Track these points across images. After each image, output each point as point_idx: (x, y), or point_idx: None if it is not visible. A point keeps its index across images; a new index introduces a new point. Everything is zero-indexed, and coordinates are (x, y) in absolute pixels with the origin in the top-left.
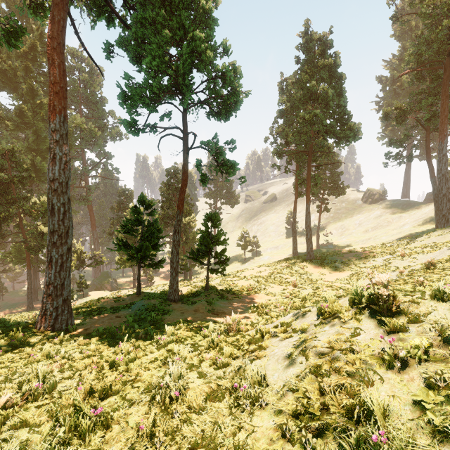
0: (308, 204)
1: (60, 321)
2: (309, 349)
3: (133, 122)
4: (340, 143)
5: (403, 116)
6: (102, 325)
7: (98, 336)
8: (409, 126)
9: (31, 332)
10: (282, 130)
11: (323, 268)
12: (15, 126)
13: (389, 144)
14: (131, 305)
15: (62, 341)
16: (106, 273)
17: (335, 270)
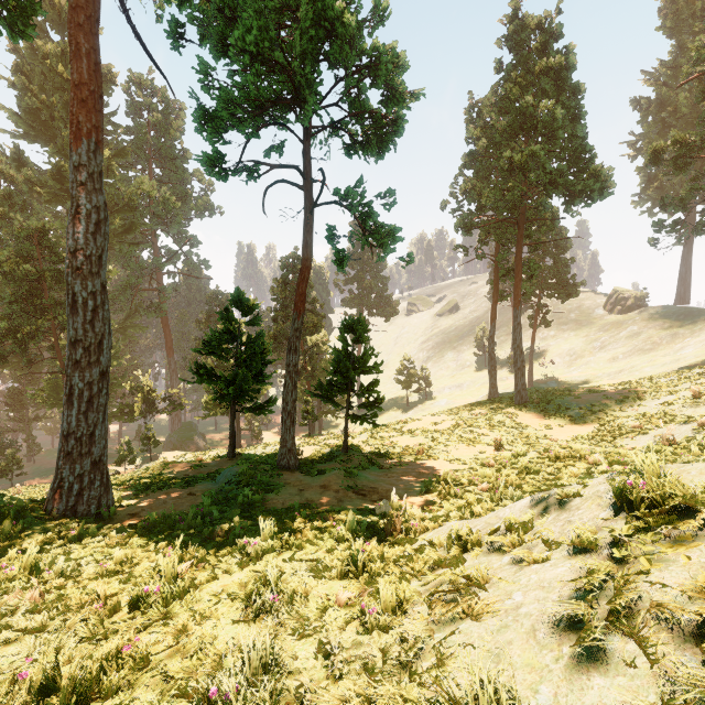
0: (517, 309)
1: (87, 500)
2: (635, 612)
3: (218, 158)
4: (575, 204)
5: (686, 156)
6: (161, 509)
7: (146, 529)
8: (696, 174)
9: (34, 519)
10: (471, 186)
11: (547, 419)
12: (51, 195)
13: (661, 206)
14: (216, 474)
15: (84, 536)
16: (189, 424)
17: (568, 421)
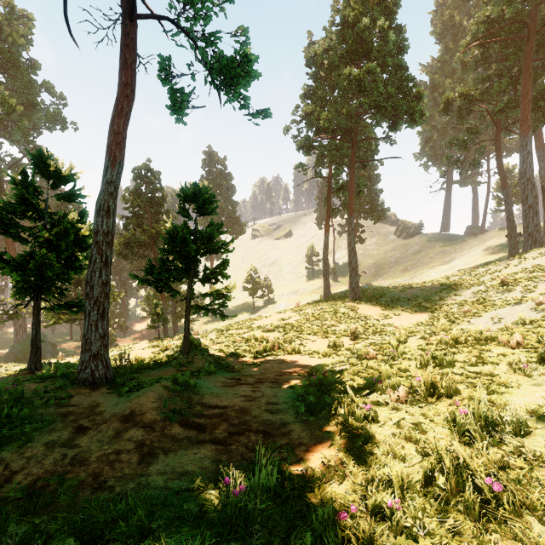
0: (352, 216)
1: None
2: None
3: None
4: (397, 129)
5: (467, 107)
6: None
7: None
8: (469, 126)
9: None
10: (311, 110)
11: (384, 309)
12: None
13: (448, 146)
14: None
15: None
16: None
17: (401, 311)
